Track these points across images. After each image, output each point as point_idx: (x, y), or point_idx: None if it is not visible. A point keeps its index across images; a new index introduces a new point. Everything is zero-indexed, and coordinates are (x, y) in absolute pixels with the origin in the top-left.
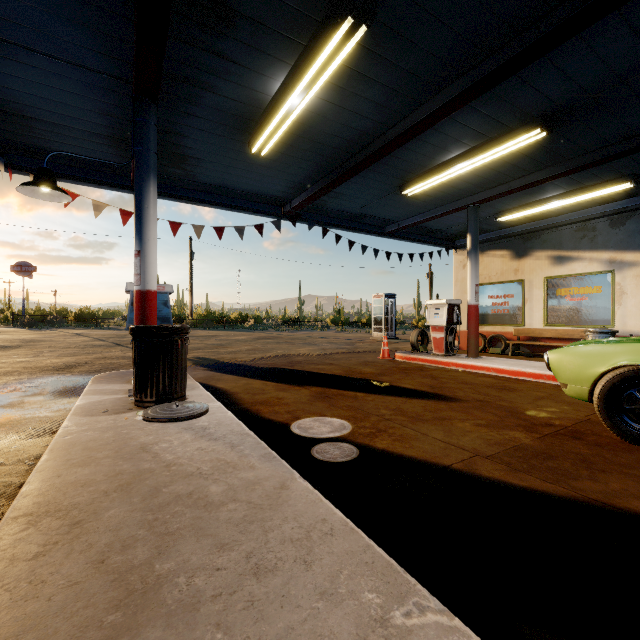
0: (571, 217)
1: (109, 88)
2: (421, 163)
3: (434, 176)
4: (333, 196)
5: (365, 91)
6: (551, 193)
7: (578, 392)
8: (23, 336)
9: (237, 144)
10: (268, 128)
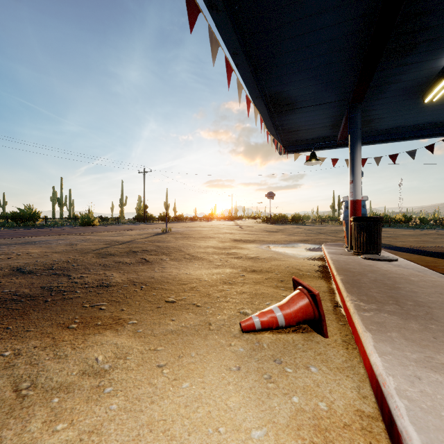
0: None
1: (336, 106)
2: None
3: None
4: None
5: None
6: None
7: None
8: (276, 227)
9: (411, 101)
10: (440, 84)
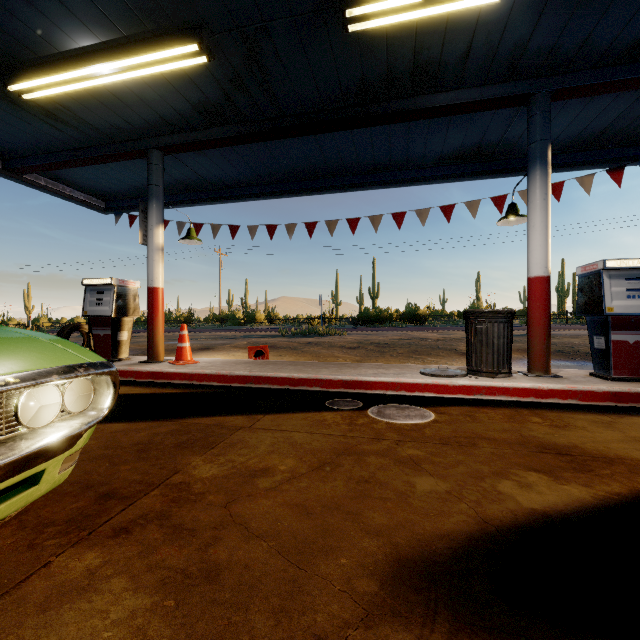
0: None
1: None
2: None
3: None
4: None
5: None
6: None
7: None
8: None
9: None
10: None
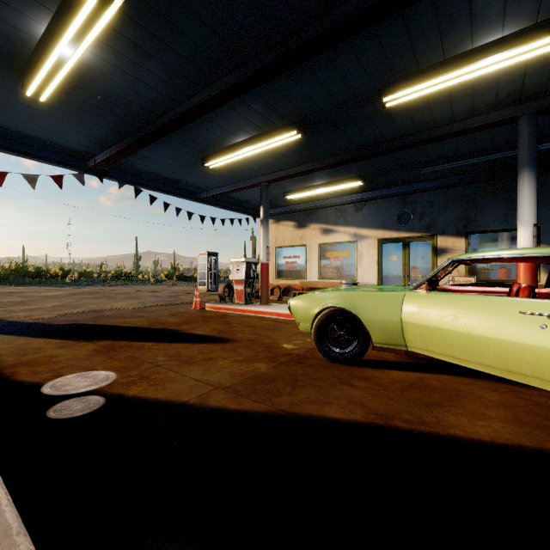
0: (333, 201)
1: None
2: (216, 141)
3: (228, 154)
4: (141, 158)
5: (145, 62)
6: (318, 182)
7: (306, 328)
8: None
9: (7, 82)
10: (40, 72)
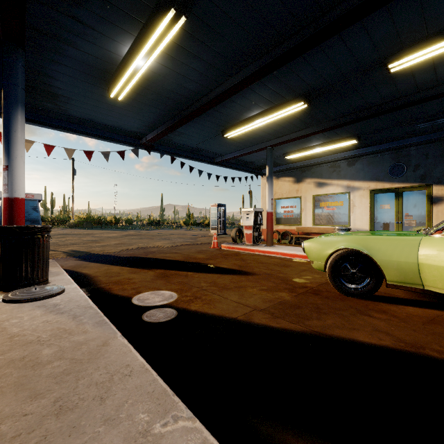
0: (327, 158)
1: None
2: (234, 117)
3: (243, 126)
4: (177, 134)
5: (191, 63)
6: (315, 143)
7: (319, 266)
8: None
9: (99, 89)
10: (121, 80)
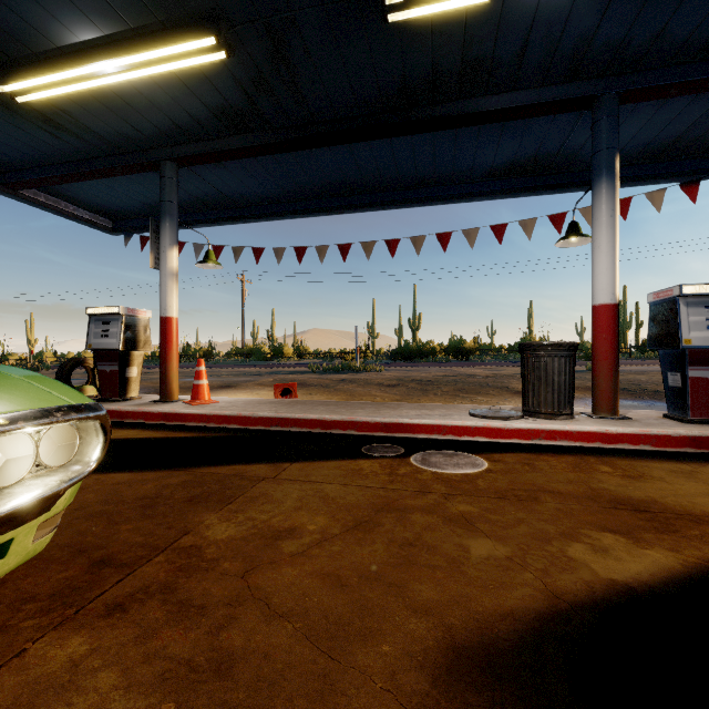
0: None
1: None
2: None
3: None
4: None
5: None
6: None
7: None
8: None
9: None
10: None
